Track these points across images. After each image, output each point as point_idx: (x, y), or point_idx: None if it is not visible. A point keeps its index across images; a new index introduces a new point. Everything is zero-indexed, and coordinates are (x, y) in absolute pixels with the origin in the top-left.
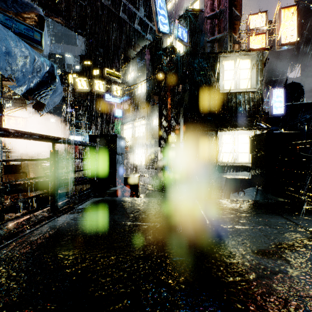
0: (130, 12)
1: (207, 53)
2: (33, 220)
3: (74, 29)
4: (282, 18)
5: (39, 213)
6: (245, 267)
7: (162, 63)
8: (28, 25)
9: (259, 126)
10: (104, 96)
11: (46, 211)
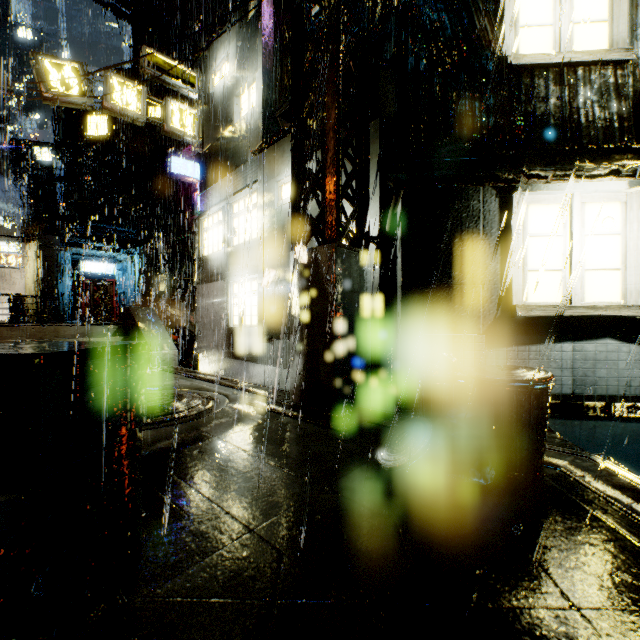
0: None
1: None
2: None
3: None
4: None
5: None
6: None
7: None
8: None
9: None
10: (168, 162)
11: None
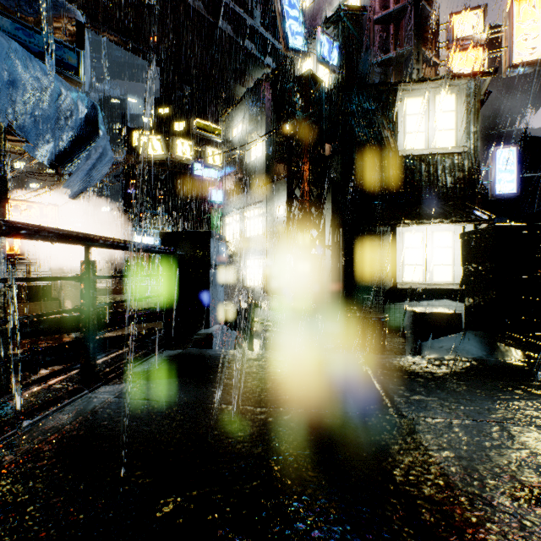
0: (237, 20)
1: (376, 85)
2: (42, 397)
3: (142, 54)
4: (514, 16)
5: (58, 383)
6: (498, 538)
7: (293, 105)
8: (55, 39)
9: (473, 217)
10: (192, 168)
11: (70, 378)
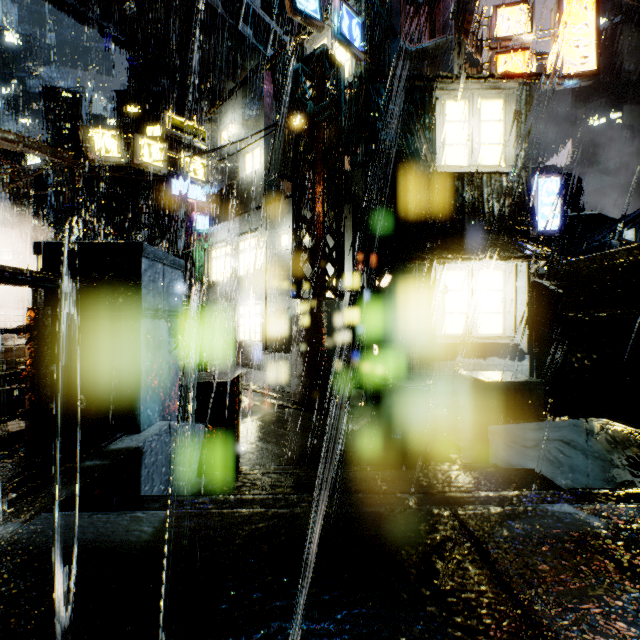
0: None
1: (409, 78)
2: None
3: (98, 28)
4: (564, 17)
5: None
6: None
7: (301, 93)
8: None
9: (529, 252)
10: (170, 185)
11: None
